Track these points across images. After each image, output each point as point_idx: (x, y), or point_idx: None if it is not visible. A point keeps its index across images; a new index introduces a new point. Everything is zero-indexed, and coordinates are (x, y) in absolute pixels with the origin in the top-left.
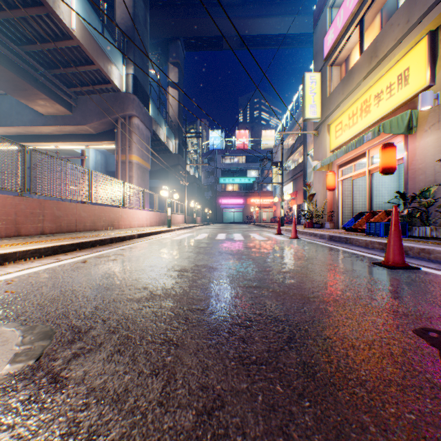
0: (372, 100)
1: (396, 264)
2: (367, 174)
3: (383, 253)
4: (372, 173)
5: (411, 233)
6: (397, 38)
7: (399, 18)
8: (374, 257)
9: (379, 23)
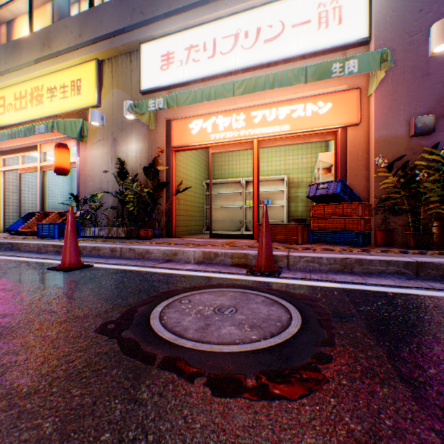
0: (47, 91)
1: (74, 265)
2: (41, 171)
3: (60, 255)
4: (46, 171)
5: (85, 234)
6: (72, 45)
7: (74, 27)
8: (51, 261)
9: (54, 15)
